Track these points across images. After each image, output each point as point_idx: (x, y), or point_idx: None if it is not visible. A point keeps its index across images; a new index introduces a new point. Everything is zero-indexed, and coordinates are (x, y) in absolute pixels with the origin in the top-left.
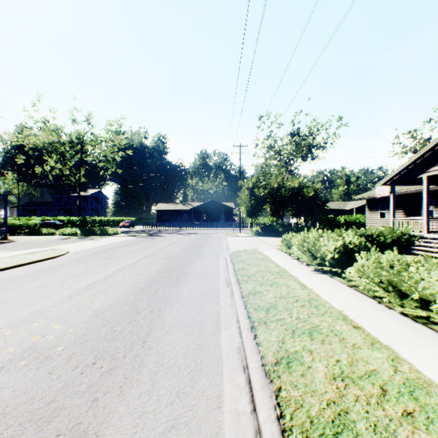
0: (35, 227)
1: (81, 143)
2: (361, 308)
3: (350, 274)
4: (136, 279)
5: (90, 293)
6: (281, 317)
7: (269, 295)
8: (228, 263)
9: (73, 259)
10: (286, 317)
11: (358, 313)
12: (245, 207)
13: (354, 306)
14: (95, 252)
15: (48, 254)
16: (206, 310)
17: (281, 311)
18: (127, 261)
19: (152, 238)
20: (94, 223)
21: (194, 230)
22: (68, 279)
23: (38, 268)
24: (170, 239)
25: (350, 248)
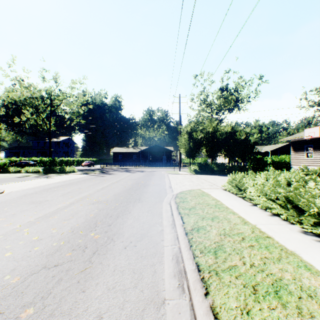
0: (4, 166)
1: (50, 98)
2: None
3: None
4: (20, 256)
5: None
6: None
7: None
8: (175, 213)
9: None
10: None
11: None
12: (184, 148)
13: None
14: (28, 193)
15: None
16: None
17: None
18: (49, 208)
19: (102, 176)
20: (61, 163)
21: (141, 169)
22: None
23: None
24: (117, 177)
25: None
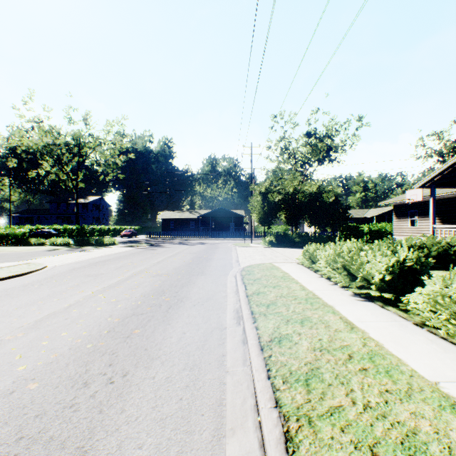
0: (23, 237)
1: (78, 145)
2: None
3: (416, 306)
4: (111, 310)
5: (30, 338)
6: (336, 402)
7: (302, 344)
8: (239, 283)
9: (45, 277)
10: (345, 402)
11: None
12: (257, 214)
13: (450, 371)
14: (77, 268)
15: (17, 270)
16: (202, 376)
17: (331, 384)
18: (111, 280)
19: (152, 249)
20: (93, 232)
21: (200, 240)
22: (17, 309)
23: None
24: (171, 251)
25: (406, 266)
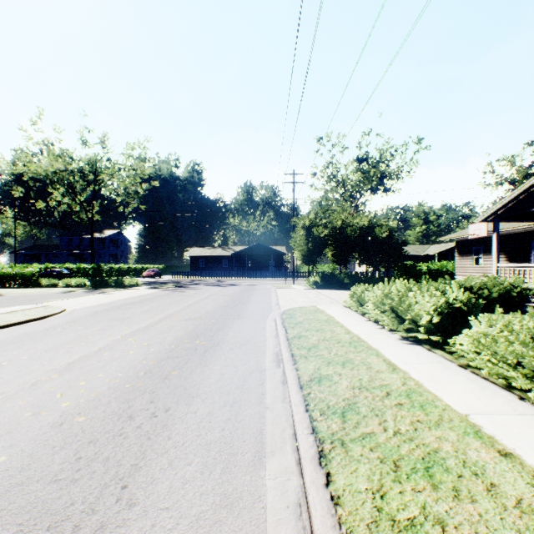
0: (32, 277)
1: (94, 171)
2: (496, 411)
3: (461, 348)
4: (144, 353)
5: (67, 379)
6: (368, 429)
7: (342, 383)
8: (279, 327)
9: (66, 321)
10: (377, 429)
11: (495, 420)
12: (300, 251)
13: (483, 405)
14: (99, 311)
15: (34, 313)
16: (242, 411)
17: (366, 416)
18: (139, 324)
19: (181, 291)
20: (111, 272)
21: (235, 281)
22: (45, 353)
23: (11, 335)
24: (203, 293)
25: (455, 307)
